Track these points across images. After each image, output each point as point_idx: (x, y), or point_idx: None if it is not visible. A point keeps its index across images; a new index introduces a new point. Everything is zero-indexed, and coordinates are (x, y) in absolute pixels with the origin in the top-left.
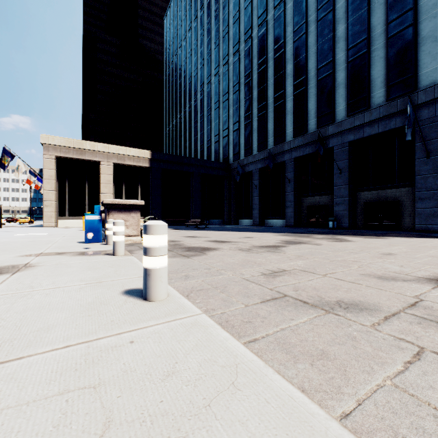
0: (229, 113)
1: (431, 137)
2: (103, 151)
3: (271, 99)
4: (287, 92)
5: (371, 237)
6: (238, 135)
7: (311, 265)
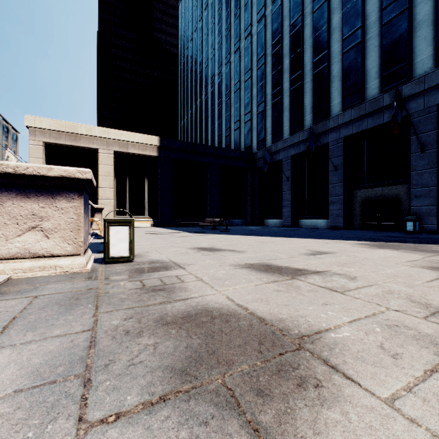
0: (252, 93)
1: None
2: (102, 137)
3: (308, 66)
4: (333, 51)
5: None
6: (264, 117)
7: None
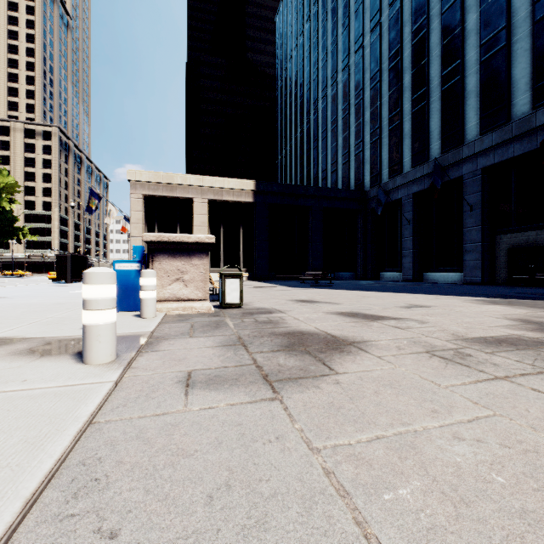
0: (364, 118)
1: None
2: (197, 185)
3: (435, 81)
4: (468, 60)
5: None
6: (378, 147)
7: None
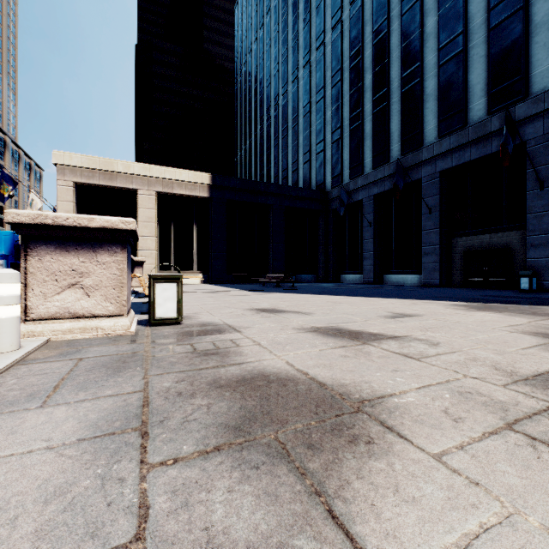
0: (326, 117)
1: None
2: (142, 175)
3: (396, 82)
4: (427, 63)
5: None
6: (340, 147)
7: None
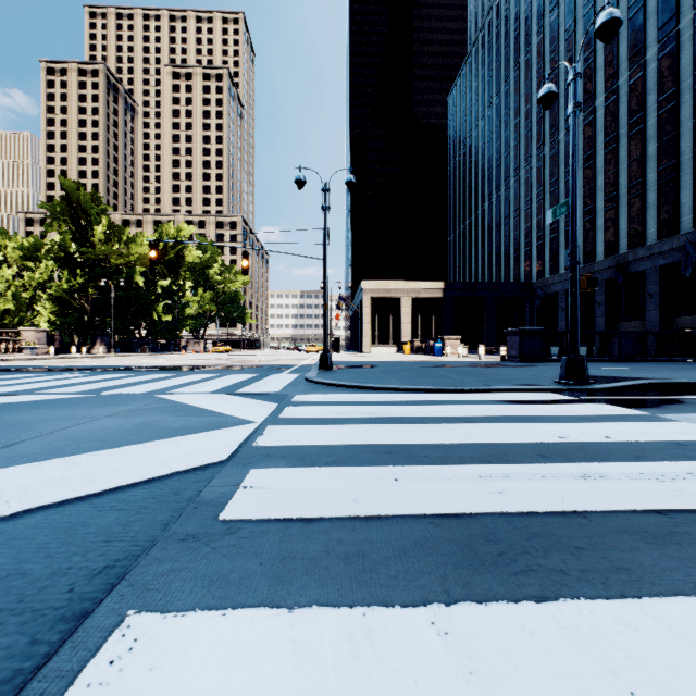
0: (532, 223)
1: None
2: (404, 288)
3: (580, 213)
4: (597, 207)
5: None
6: (542, 250)
7: None
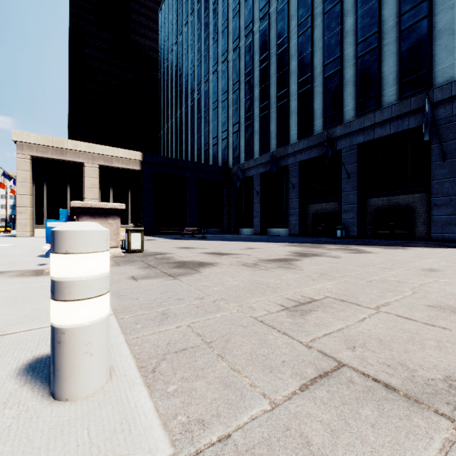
0: (228, 113)
1: (448, 139)
2: (87, 151)
3: (274, 98)
4: (291, 90)
5: (390, 247)
6: (238, 137)
7: (347, 290)
